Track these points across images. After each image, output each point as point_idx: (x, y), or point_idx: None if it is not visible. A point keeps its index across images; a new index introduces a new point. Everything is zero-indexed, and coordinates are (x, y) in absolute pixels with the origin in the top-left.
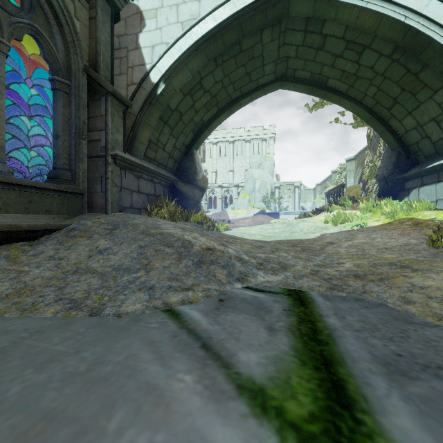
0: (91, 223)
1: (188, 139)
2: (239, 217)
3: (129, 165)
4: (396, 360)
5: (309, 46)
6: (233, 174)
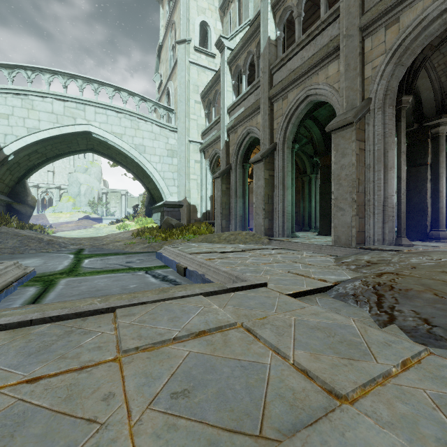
0: None
1: (21, 174)
2: (62, 221)
3: None
4: (92, 251)
5: (103, 146)
6: (54, 175)
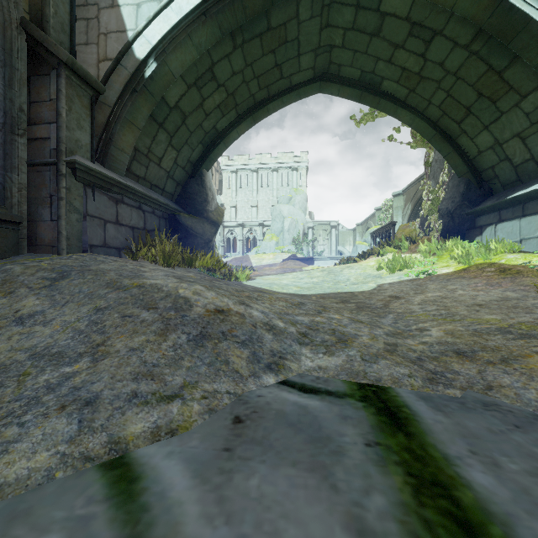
0: (20, 268)
1: (196, 154)
2: (265, 264)
3: (101, 182)
4: None
5: (361, 30)
6: (257, 210)
